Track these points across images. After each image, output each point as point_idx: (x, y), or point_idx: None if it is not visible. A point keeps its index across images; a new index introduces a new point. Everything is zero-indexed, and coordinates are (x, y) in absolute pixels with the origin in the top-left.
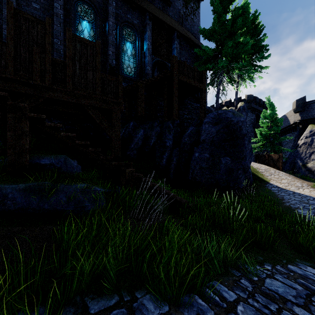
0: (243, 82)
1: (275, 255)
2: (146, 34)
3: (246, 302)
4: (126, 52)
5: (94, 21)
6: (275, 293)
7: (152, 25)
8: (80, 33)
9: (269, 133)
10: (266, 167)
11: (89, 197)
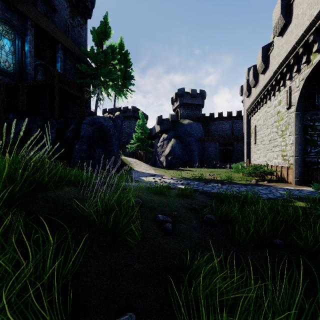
0: (120, 97)
1: None
2: (27, 37)
3: None
4: (4, 47)
5: None
6: None
7: (34, 30)
8: None
9: (142, 137)
10: (136, 160)
11: None
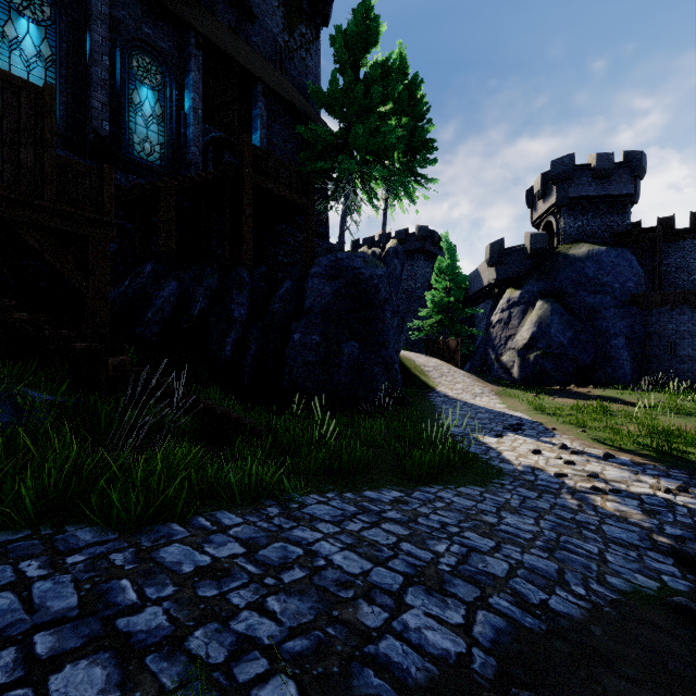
0: (398, 203)
1: (359, 483)
2: (189, 76)
3: (251, 525)
4: (140, 108)
5: (53, 23)
6: (310, 515)
7: (205, 60)
8: (13, 46)
9: (448, 301)
10: (437, 362)
11: (8, 408)
